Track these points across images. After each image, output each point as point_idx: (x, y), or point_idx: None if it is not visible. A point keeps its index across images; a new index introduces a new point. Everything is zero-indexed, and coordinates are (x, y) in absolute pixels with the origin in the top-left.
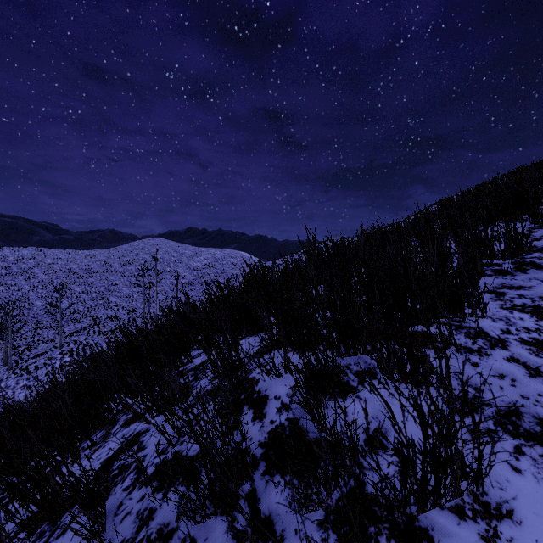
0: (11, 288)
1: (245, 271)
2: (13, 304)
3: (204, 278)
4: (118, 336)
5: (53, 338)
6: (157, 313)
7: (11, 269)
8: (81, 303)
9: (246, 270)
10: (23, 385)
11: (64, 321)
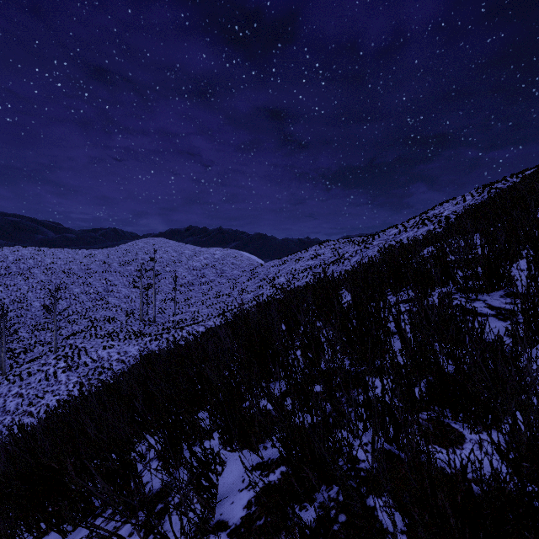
0: (10, 288)
1: (245, 271)
2: (6, 307)
3: (204, 278)
4: (114, 340)
5: (49, 340)
6: (155, 314)
7: (10, 269)
8: (79, 304)
9: (246, 270)
10: (15, 393)
11: (61, 322)
